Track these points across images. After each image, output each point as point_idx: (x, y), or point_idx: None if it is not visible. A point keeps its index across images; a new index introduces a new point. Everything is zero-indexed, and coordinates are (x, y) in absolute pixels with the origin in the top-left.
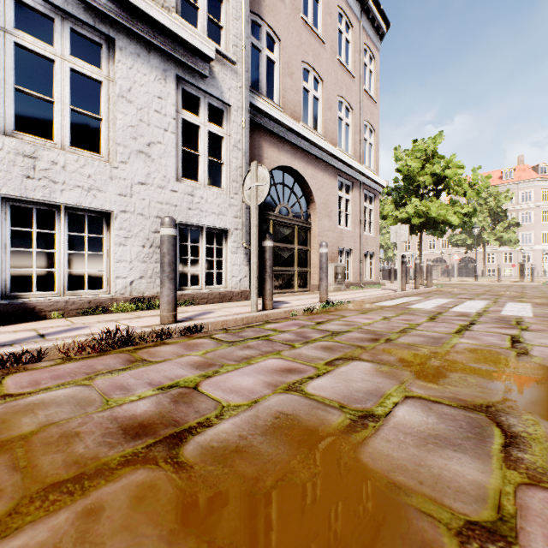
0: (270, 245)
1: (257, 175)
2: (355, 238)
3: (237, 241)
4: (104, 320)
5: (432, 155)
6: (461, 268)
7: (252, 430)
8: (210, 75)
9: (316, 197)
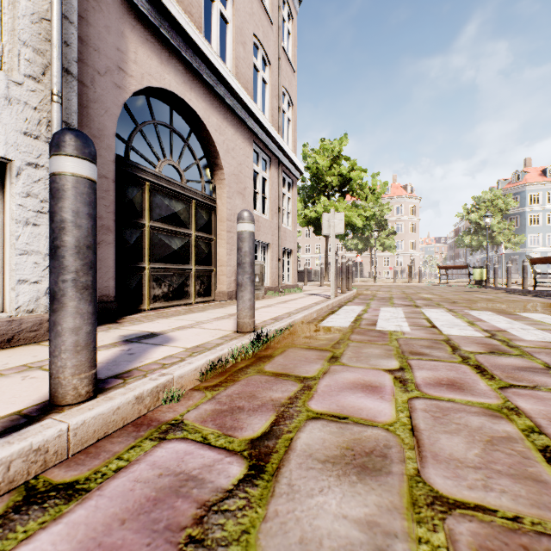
0: (77, 172)
1: None
2: (273, 230)
3: (38, 196)
4: None
5: (338, 157)
6: None
7: None
8: None
9: (224, 162)
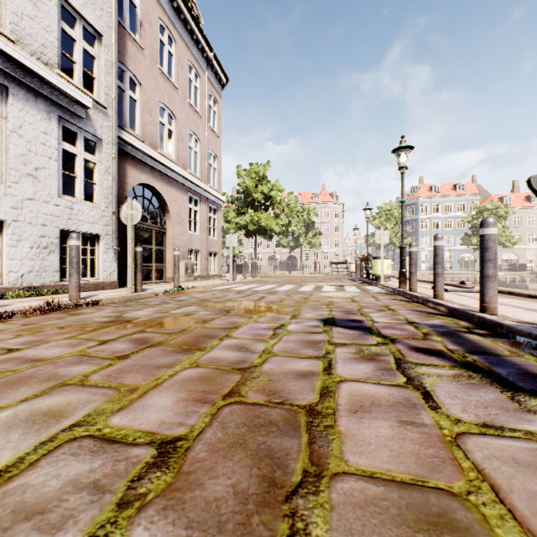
0: (140, 250)
1: (132, 206)
2: (202, 241)
3: (108, 244)
4: (15, 302)
5: (263, 178)
6: (288, 264)
7: (153, 318)
8: (86, 117)
9: (171, 208)
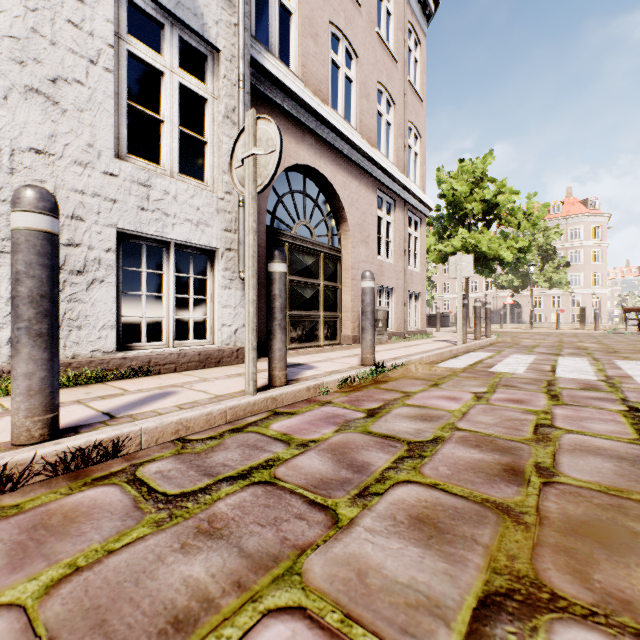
0: (281, 270)
1: (255, 135)
2: (398, 273)
3: (231, 269)
4: None
5: (481, 178)
6: (505, 313)
7: None
8: None
9: (349, 214)
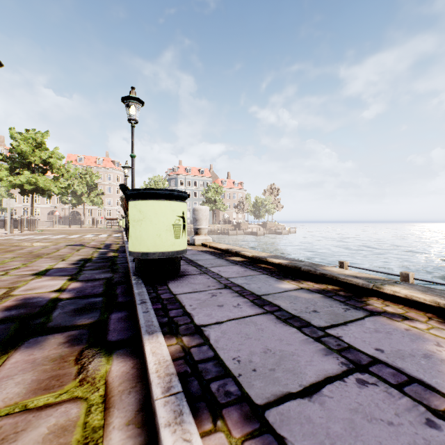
0: None
1: None
2: None
3: None
4: None
5: (42, 144)
6: (71, 219)
7: None
8: None
9: None
